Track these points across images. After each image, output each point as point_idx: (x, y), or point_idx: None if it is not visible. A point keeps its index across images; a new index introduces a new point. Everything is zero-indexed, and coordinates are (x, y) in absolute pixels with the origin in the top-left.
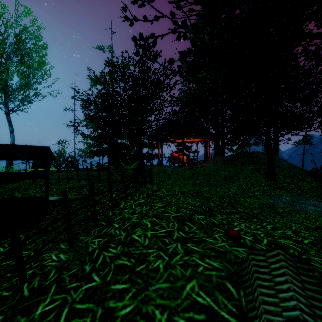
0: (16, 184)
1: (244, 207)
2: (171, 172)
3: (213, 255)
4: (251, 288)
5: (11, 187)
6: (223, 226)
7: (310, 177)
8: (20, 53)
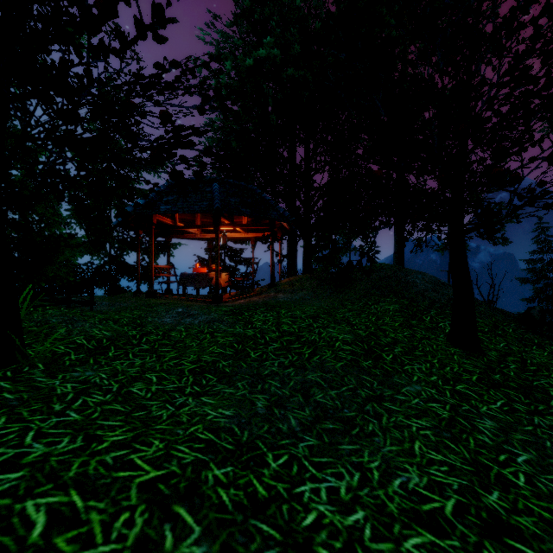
0: None
1: None
2: (162, 336)
3: None
4: None
5: None
6: None
7: (526, 330)
8: None
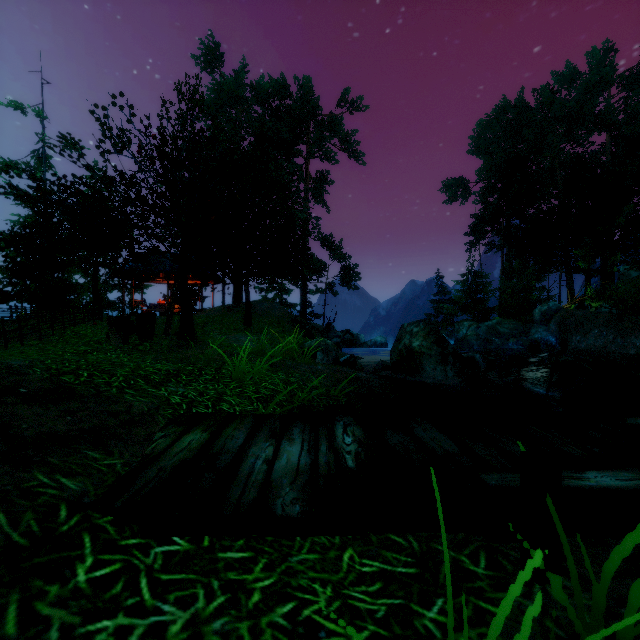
0: None
1: None
2: None
3: None
4: None
5: None
6: None
7: (290, 324)
8: None
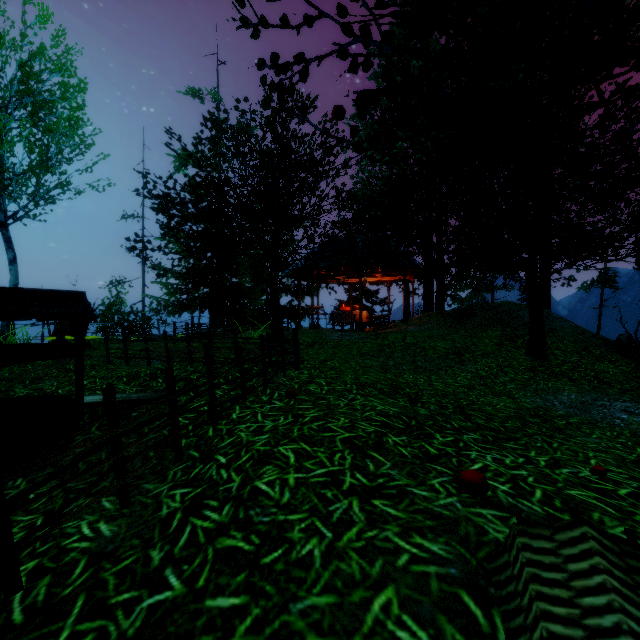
0: (19, 369)
1: (488, 415)
2: (337, 343)
3: (430, 528)
4: (525, 618)
5: (8, 375)
6: (448, 459)
7: (615, 353)
8: (31, 101)
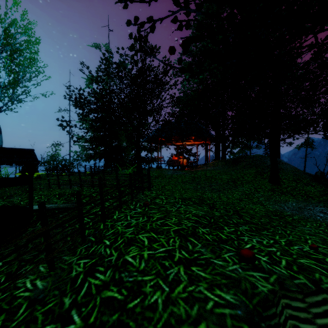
0: (1, 190)
1: (251, 215)
2: (170, 176)
3: (224, 284)
4: None
5: None
6: (232, 241)
7: (314, 181)
8: (9, 49)
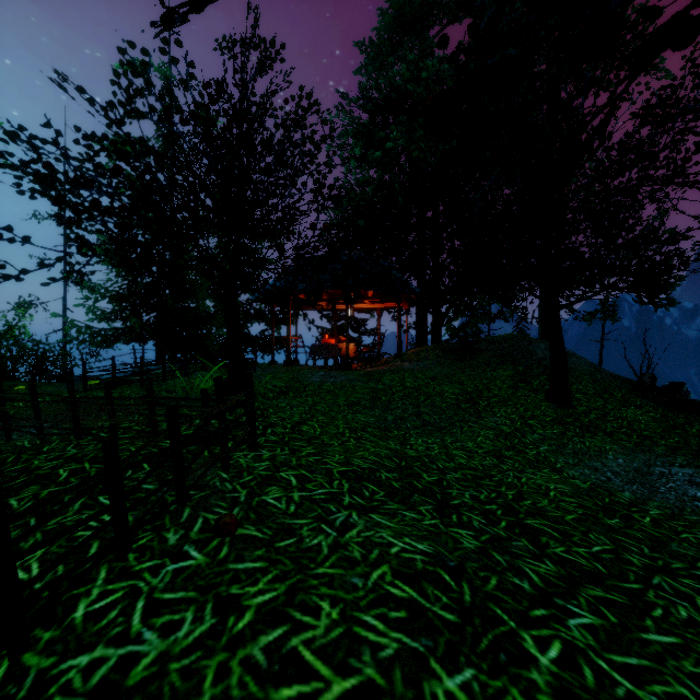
0: None
1: (557, 525)
2: (318, 388)
3: None
4: None
5: None
6: None
7: (637, 395)
8: None
